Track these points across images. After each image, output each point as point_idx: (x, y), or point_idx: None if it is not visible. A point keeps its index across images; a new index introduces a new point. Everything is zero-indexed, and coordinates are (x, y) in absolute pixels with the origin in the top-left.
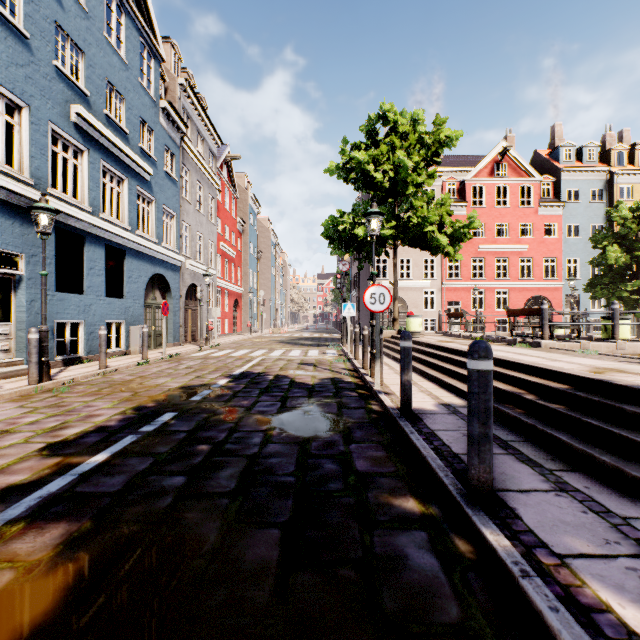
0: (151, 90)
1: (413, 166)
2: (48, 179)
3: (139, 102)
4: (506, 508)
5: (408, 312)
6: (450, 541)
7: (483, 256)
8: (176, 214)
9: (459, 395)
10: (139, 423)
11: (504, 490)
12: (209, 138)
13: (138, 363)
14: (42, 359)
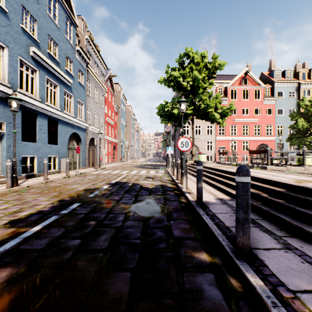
0: (71, 41)
1: (202, 78)
2: (18, 84)
3: (65, 47)
4: (258, 260)
5: (199, 152)
6: (227, 280)
7: (236, 124)
8: (84, 103)
9: (226, 194)
10: (60, 209)
11: (256, 248)
12: (101, 66)
13: (64, 177)
14: (13, 175)
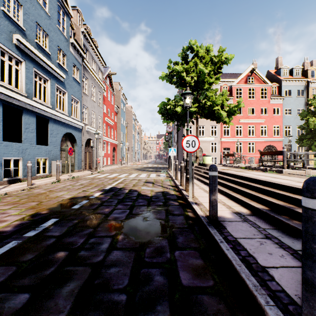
0: (65, 32)
1: (208, 73)
2: None
3: (57, 38)
4: None
5: (203, 153)
6: None
7: (241, 124)
8: (79, 101)
9: (244, 205)
10: (27, 228)
11: None
12: (98, 62)
13: (53, 182)
14: None
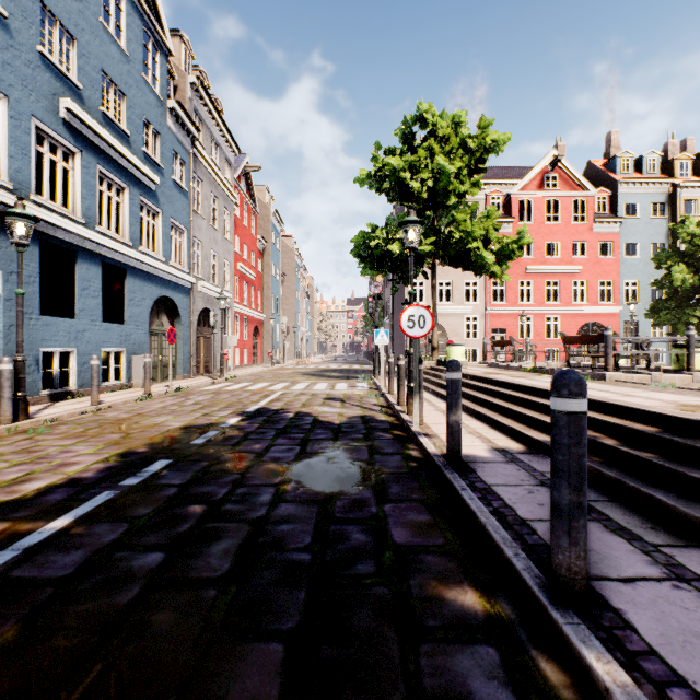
0: (157, 87)
1: (455, 173)
2: (31, 184)
3: (142, 100)
4: (609, 610)
5: (448, 340)
6: (533, 665)
7: (531, 278)
8: (186, 229)
9: (516, 438)
10: (122, 474)
11: (599, 578)
12: (225, 145)
13: (138, 398)
14: (18, 394)
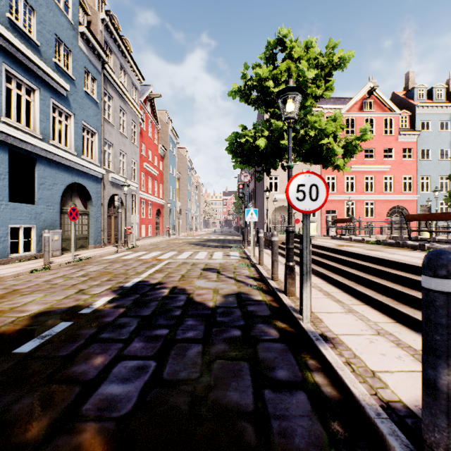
0: (69, 14)
1: (312, 78)
2: None
3: (54, 20)
4: None
5: (295, 219)
6: None
7: (354, 174)
8: (98, 132)
9: None
10: None
11: None
12: (132, 74)
13: (34, 270)
14: None
